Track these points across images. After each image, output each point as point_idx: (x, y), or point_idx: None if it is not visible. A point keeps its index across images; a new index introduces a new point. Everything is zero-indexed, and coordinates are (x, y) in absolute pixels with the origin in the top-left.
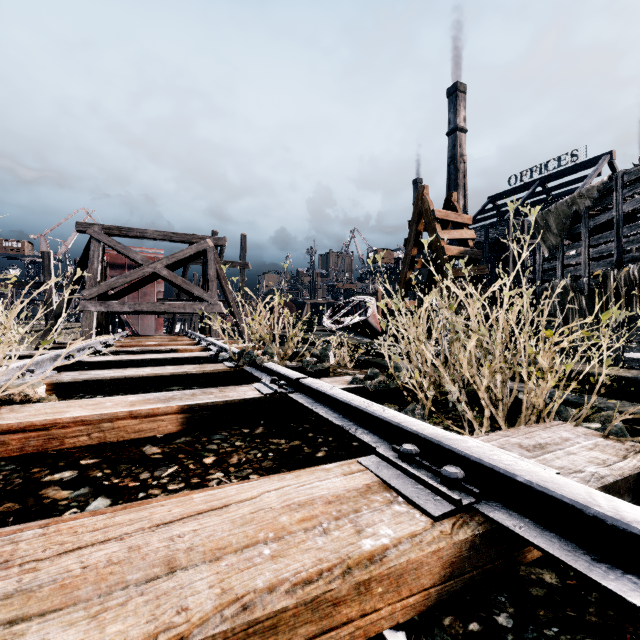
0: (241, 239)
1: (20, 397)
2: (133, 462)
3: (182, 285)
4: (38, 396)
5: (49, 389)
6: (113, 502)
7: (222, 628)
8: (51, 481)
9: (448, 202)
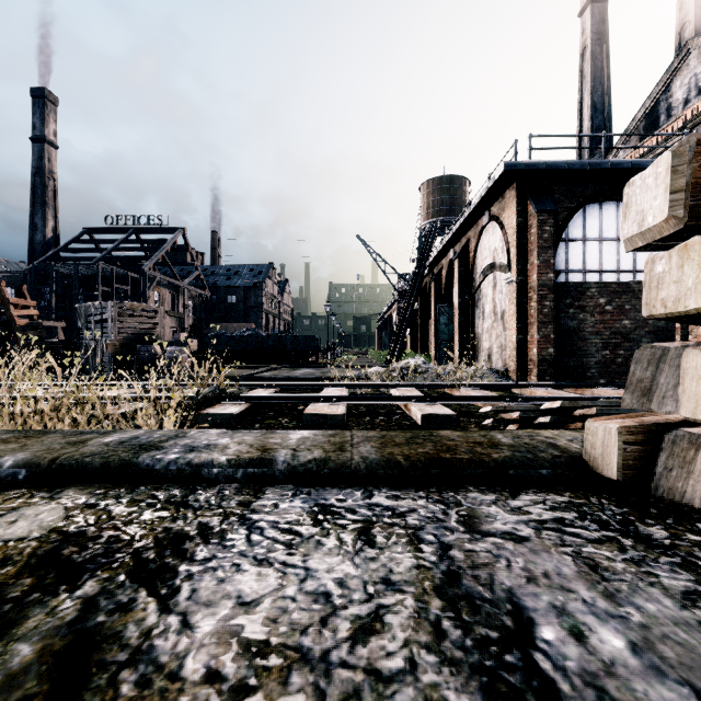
0: None
1: None
2: None
3: None
4: None
5: None
6: None
7: None
8: None
9: (20, 290)
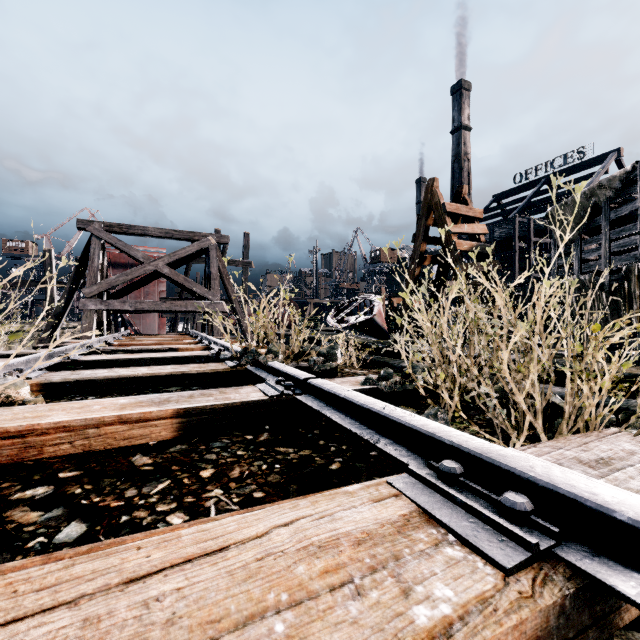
0: (244, 237)
1: (1, 399)
2: (119, 475)
3: (184, 283)
4: (22, 398)
5: (37, 390)
6: (89, 528)
7: None
8: (20, 499)
9: (458, 196)
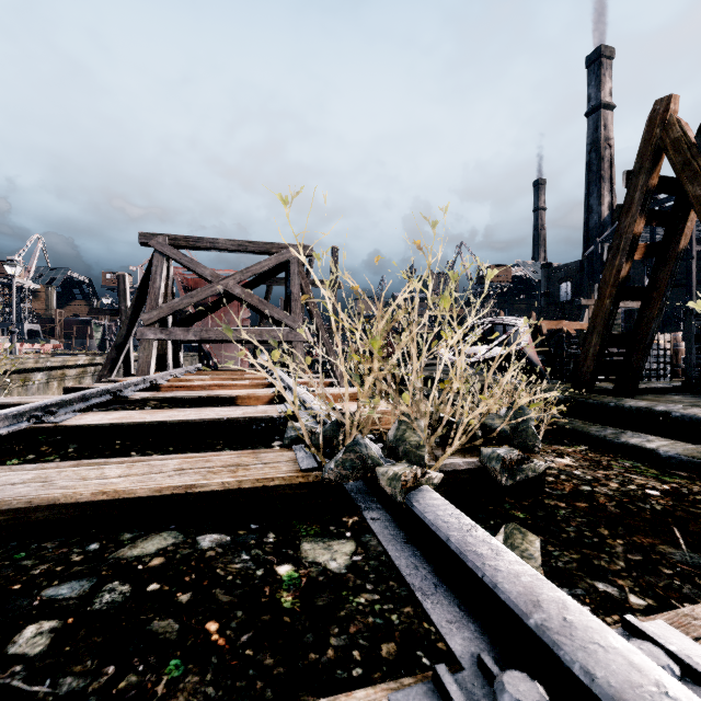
0: (332, 253)
1: None
2: None
3: (258, 306)
4: None
5: None
6: None
7: None
8: None
9: None
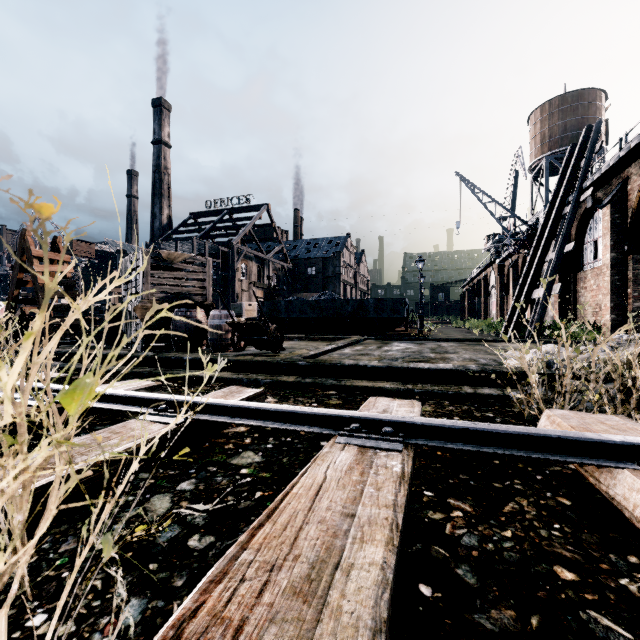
0: None
1: None
2: None
3: None
4: None
5: None
6: None
7: None
8: None
9: (55, 242)
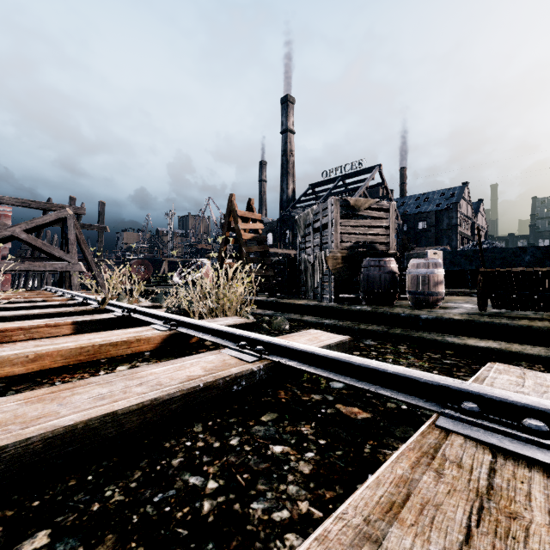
0: (99, 205)
1: None
2: None
3: (42, 247)
4: None
5: None
6: None
7: (105, 343)
8: None
9: (249, 204)
